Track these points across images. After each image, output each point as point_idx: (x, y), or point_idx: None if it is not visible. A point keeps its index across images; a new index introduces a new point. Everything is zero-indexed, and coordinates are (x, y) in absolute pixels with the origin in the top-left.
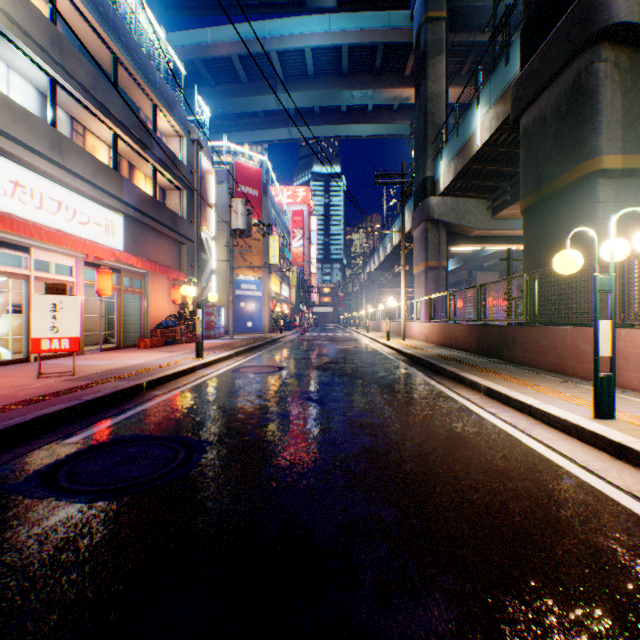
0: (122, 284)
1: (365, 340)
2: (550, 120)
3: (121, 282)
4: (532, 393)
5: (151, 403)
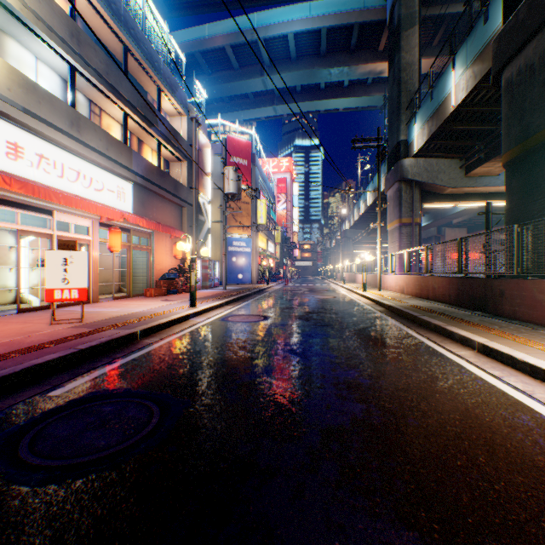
0: (131, 242)
1: (342, 291)
2: (539, 68)
3: (130, 240)
4: (541, 354)
5: (141, 352)
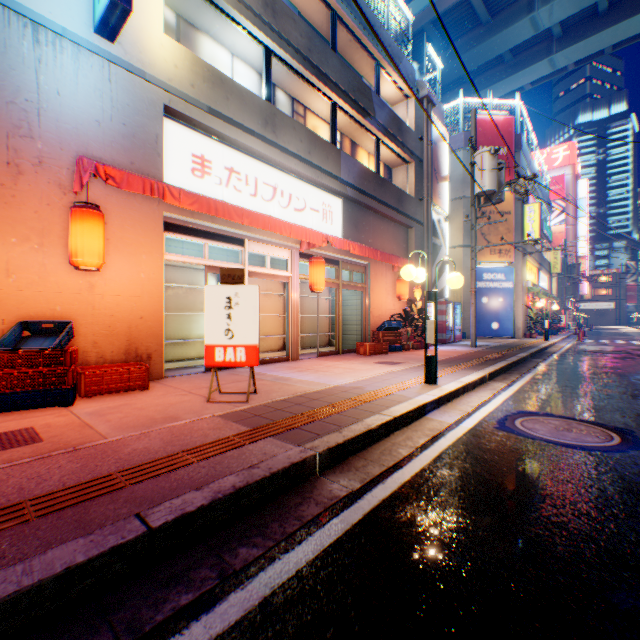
0: (339, 278)
1: None
2: None
3: (338, 276)
4: None
5: (300, 552)
